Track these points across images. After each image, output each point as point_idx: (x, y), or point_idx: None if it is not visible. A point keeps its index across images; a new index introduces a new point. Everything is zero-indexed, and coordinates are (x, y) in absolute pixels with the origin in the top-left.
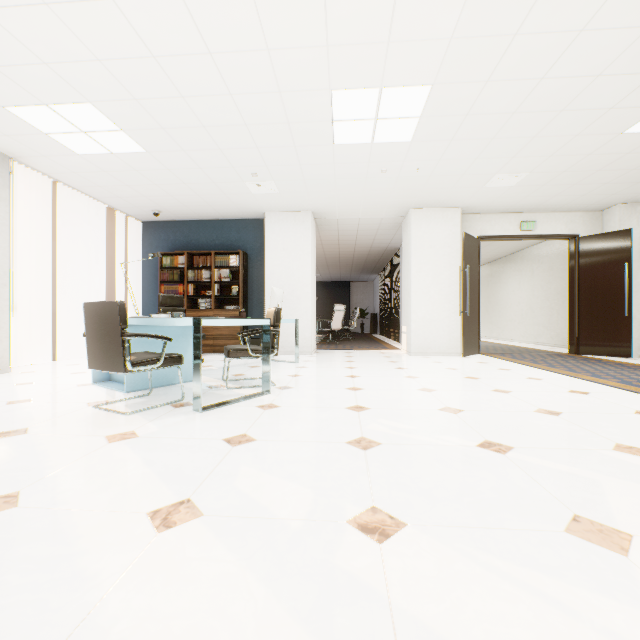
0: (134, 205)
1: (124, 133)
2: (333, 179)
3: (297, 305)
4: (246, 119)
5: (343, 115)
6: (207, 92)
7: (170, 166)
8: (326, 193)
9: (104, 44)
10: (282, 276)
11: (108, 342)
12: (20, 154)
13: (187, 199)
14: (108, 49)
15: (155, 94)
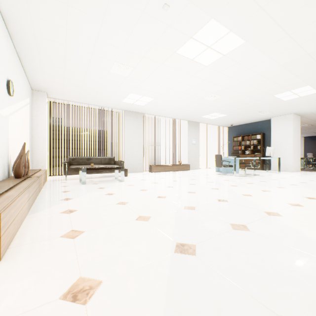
0: (225, 124)
1: (222, 114)
2: (293, 105)
3: (285, 152)
4: (251, 105)
5: (281, 97)
6: (239, 105)
7: (233, 116)
8: (294, 108)
9: (218, 106)
10: (278, 141)
11: (218, 162)
12: (201, 121)
13: (240, 120)
14: (218, 107)
15: (228, 108)
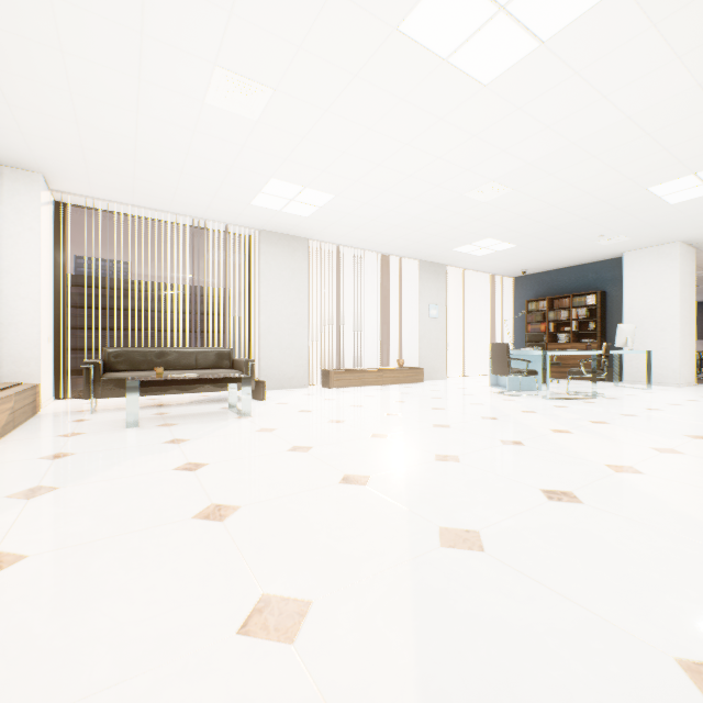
0: (507, 270)
1: (504, 243)
2: (688, 219)
3: (660, 337)
4: (582, 217)
5: (666, 192)
6: (553, 216)
7: (532, 248)
8: (687, 227)
9: (498, 221)
10: (642, 310)
11: (501, 362)
12: (451, 263)
13: (546, 260)
14: (500, 221)
15: (522, 226)
